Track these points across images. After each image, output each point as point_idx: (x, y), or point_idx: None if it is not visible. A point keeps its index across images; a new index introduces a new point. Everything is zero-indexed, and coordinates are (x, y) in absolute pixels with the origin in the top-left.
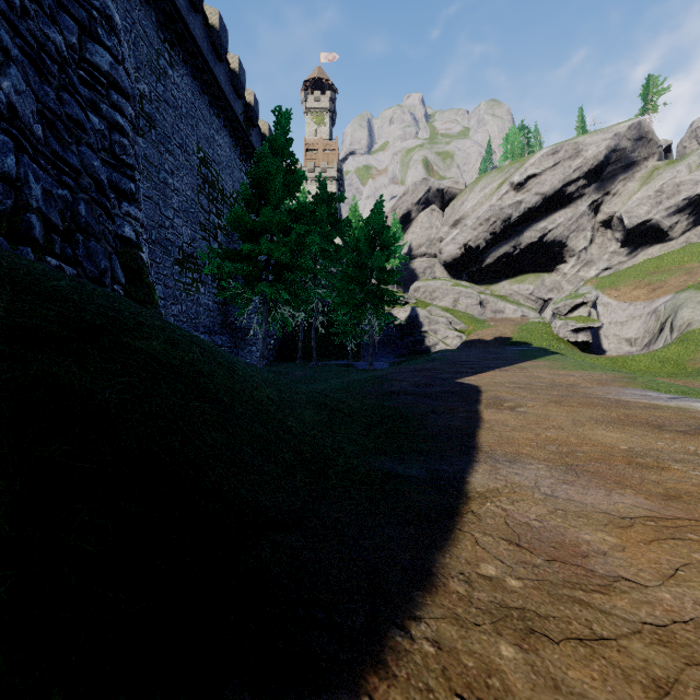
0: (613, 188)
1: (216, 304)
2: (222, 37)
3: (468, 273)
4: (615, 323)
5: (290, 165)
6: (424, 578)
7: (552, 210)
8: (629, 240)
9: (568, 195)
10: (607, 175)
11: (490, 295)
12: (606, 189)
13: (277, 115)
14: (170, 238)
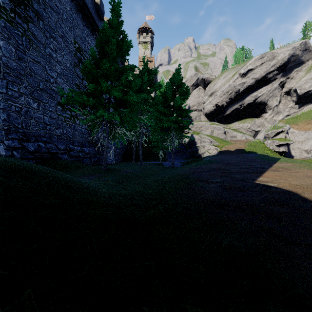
0: (291, 75)
1: (86, 130)
2: None
3: (217, 119)
4: (297, 141)
5: (123, 39)
6: None
7: (260, 86)
8: (299, 100)
9: (268, 79)
10: (288, 68)
11: (229, 129)
12: (287, 76)
13: (114, 5)
14: (54, 89)
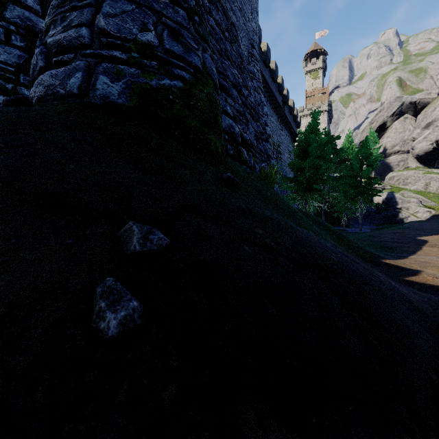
0: None
1: None
2: (276, 72)
3: None
4: None
5: (317, 135)
6: (395, 259)
7: None
8: None
9: None
10: None
11: None
12: None
13: (311, 113)
14: None
